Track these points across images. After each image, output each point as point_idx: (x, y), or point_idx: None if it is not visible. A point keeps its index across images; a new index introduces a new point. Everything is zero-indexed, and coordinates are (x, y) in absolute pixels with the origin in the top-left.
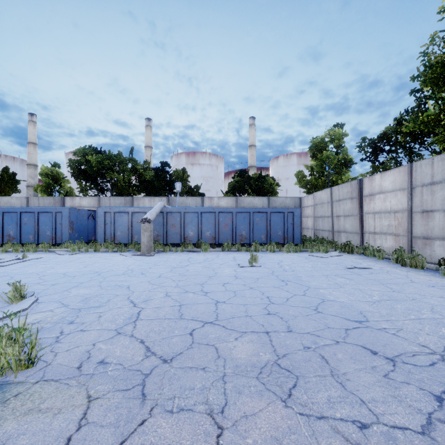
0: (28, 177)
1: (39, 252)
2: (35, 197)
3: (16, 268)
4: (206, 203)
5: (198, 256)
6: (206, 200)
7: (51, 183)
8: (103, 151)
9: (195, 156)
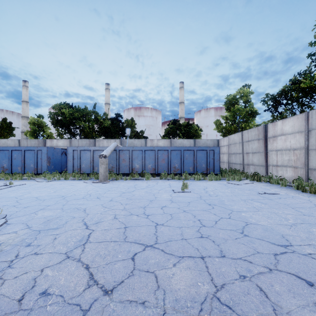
0: (22, 126)
1: (24, 180)
2: (24, 139)
3: (2, 192)
4: (148, 143)
5: (142, 183)
6: (148, 141)
7: (36, 129)
8: (74, 106)
9: (141, 110)
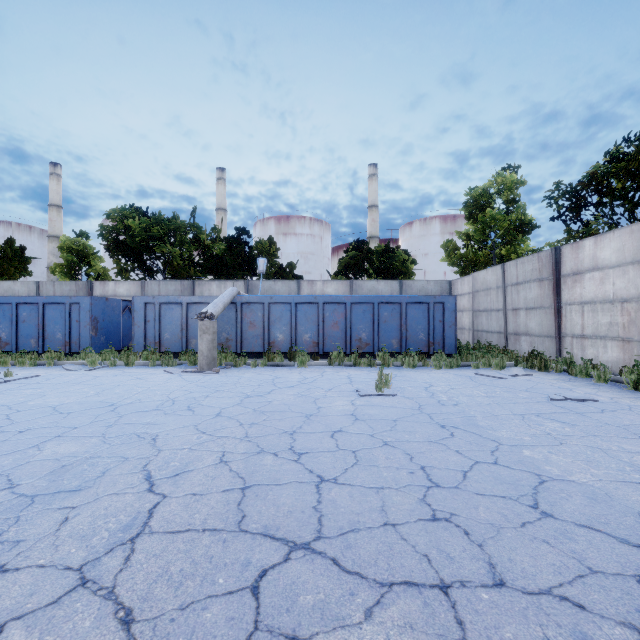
0: (50, 255)
1: (40, 366)
2: (48, 282)
3: None
4: (304, 290)
5: (290, 375)
6: (304, 285)
7: (75, 261)
8: (152, 213)
9: (289, 223)
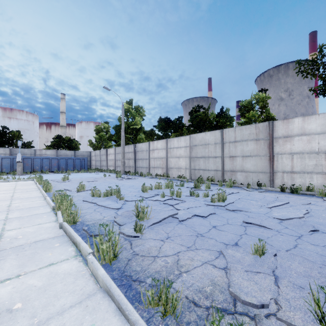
0: None
1: None
2: None
3: None
4: (37, 152)
5: (47, 174)
6: (37, 151)
7: None
8: None
9: (13, 112)
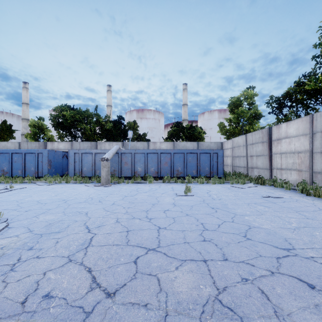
0: (23, 128)
1: (25, 183)
2: (24, 142)
3: (2, 196)
4: (151, 146)
5: (144, 187)
6: (151, 144)
7: (37, 132)
8: (76, 108)
9: (143, 112)
